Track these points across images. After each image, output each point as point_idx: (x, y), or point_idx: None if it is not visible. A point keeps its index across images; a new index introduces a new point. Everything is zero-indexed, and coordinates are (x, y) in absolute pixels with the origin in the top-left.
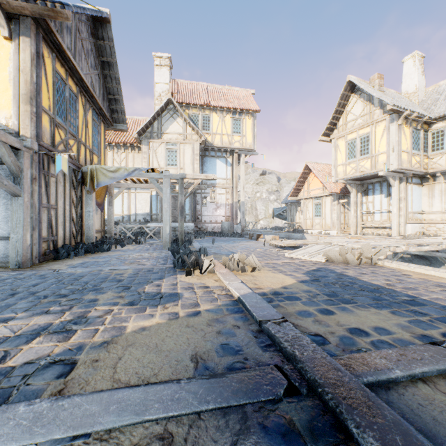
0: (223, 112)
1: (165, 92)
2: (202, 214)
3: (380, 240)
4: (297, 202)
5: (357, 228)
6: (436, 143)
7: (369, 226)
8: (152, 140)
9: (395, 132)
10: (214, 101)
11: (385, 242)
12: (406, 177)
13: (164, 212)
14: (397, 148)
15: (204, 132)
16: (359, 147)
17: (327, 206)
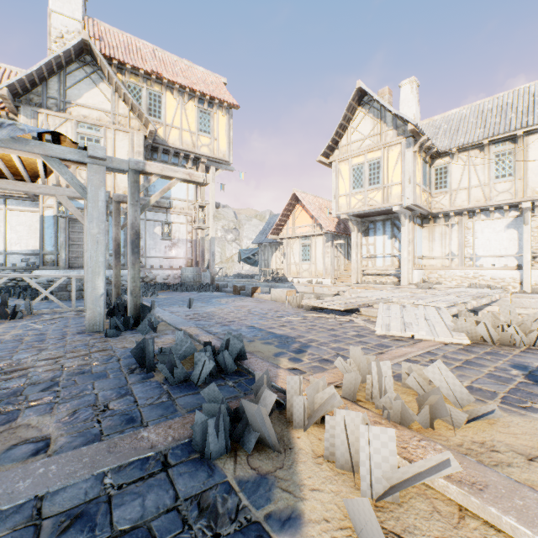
0: (183, 95)
1: (73, 34)
2: (147, 255)
3: (429, 293)
4: (274, 242)
5: (357, 276)
6: (439, 180)
7: (372, 273)
8: (44, 110)
9: (412, 160)
10: (169, 74)
11: (442, 295)
12: (412, 216)
13: (89, 245)
14: (413, 179)
15: (152, 118)
16: (368, 174)
17: (319, 248)
